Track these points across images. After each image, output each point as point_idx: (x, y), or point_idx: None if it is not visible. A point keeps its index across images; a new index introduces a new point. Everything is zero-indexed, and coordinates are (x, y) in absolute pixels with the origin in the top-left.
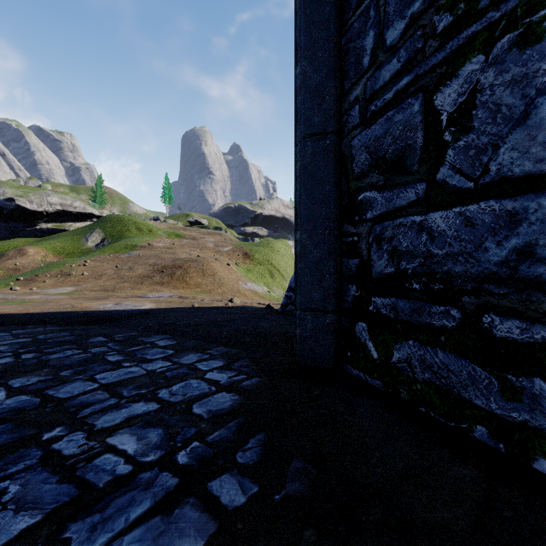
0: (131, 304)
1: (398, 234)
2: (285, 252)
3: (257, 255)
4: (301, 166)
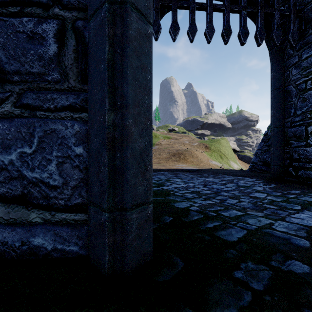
0: (186, 167)
1: (299, 150)
2: (226, 145)
3: (212, 147)
4: (273, 134)
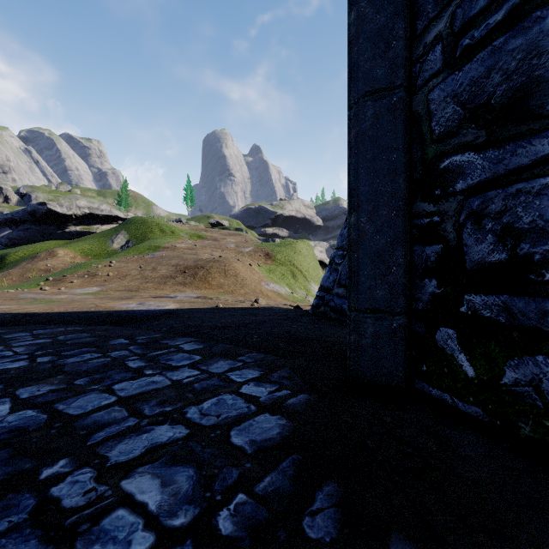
0: (154, 304)
1: (515, 205)
2: (307, 253)
3: (278, 255)
4: (358, 133)
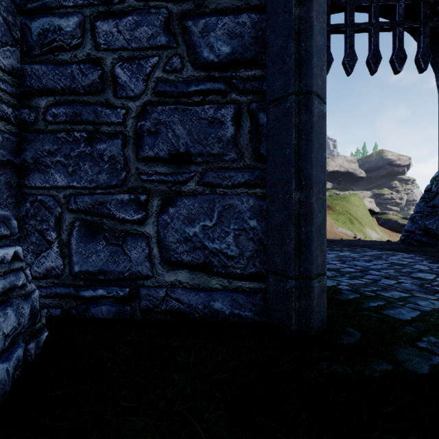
0: None
1: None
2: (359, 204)
3: (337, 207)
4: None
